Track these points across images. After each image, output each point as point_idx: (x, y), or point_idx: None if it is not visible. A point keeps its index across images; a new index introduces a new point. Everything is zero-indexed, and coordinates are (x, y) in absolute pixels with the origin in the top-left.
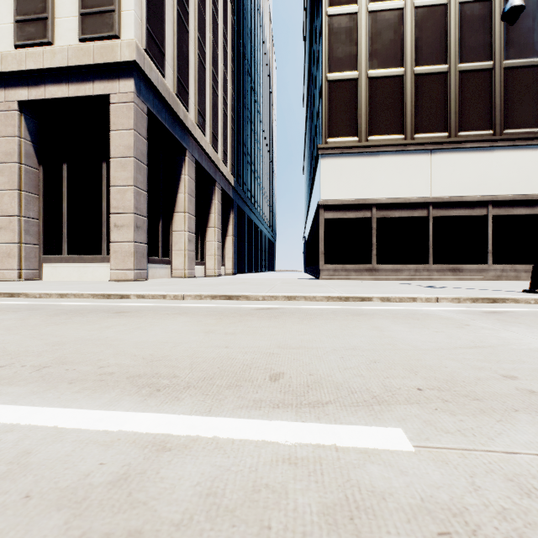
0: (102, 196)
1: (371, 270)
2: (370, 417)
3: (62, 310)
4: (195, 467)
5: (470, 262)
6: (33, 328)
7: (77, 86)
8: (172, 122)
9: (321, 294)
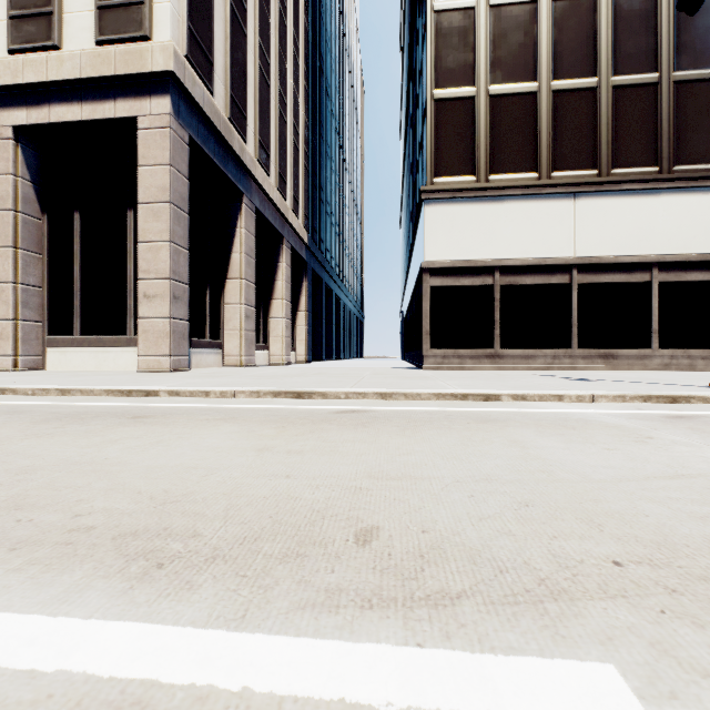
0: (127, 255)
1: (493, 356)
2: (545, 632)
3: (56, 414)
4: None
5: (627, 346)
6: None
7: (93, 105)
8: (224, 156)
9: (428, 390)
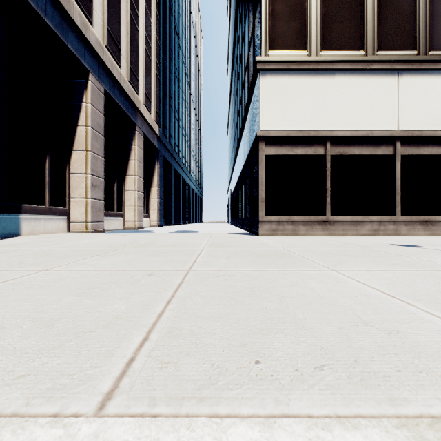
0: None
1: (324, 222)
2: None
3: None
4: None
5: None
6: None
7: None
8: (61, 23)
9: None
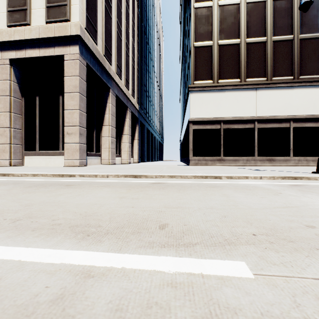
0: (59, 115)
1: (220, 160)
2: (223, 253)
3: (33, 184)
4: (109, 289)
5: (279, 155)
6: (14, 195)
7: (45, 50)
8: (101, 71)
9: (190, 174)
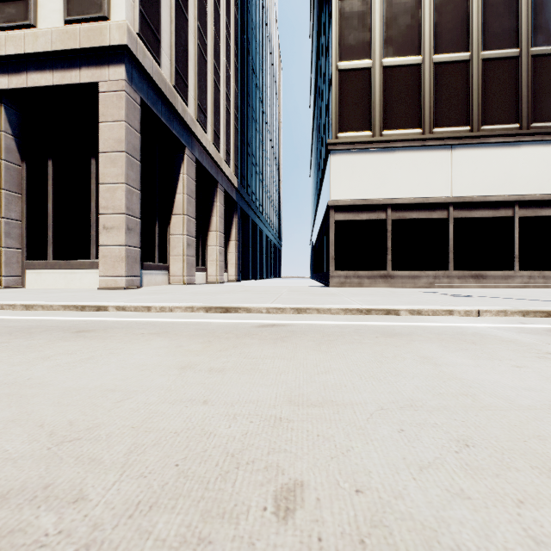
0: (90, 195)
1: (385, 276)
2: None
3: (10, 328)
4: None
5: (494, 268)
6: None
7: (62, 73)
8: (169, 116)
9: (337, 306)
